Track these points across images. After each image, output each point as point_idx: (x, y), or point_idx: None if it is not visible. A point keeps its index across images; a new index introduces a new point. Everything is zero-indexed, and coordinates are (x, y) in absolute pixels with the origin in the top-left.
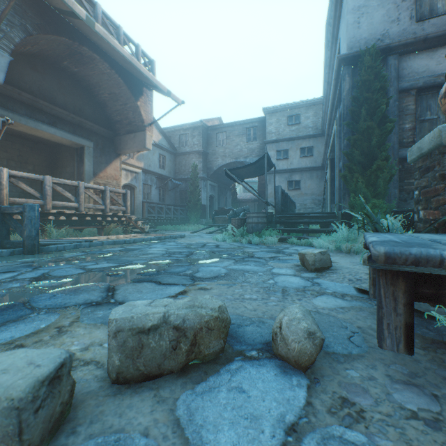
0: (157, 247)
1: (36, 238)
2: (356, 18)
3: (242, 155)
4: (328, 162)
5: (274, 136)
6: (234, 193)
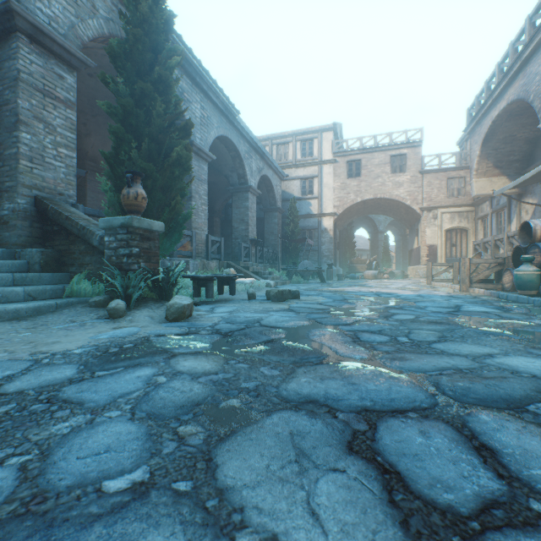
0: None
1: None
2: None
3: None
4: None
5: None
6: None
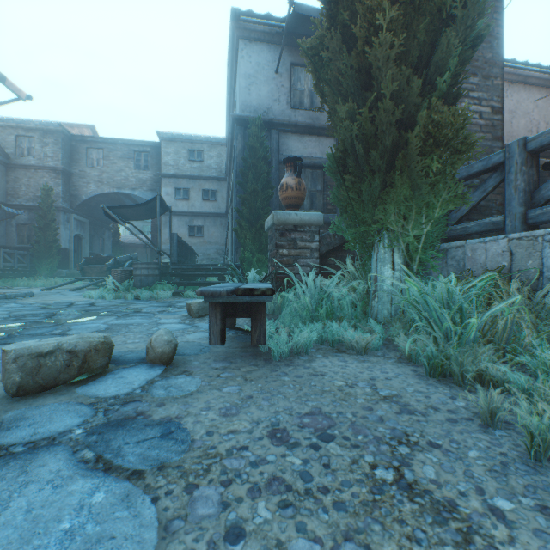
0: None
1: None
2: (248, 84)
3: (129, 185)
4: (230, 211)
5: (173, 169)
6: (116, 234)
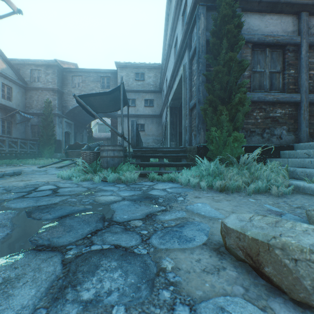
0: None
1: None
2: None
3: None
4: (168, 109)
5: (125, 86)
6: (90, 132)
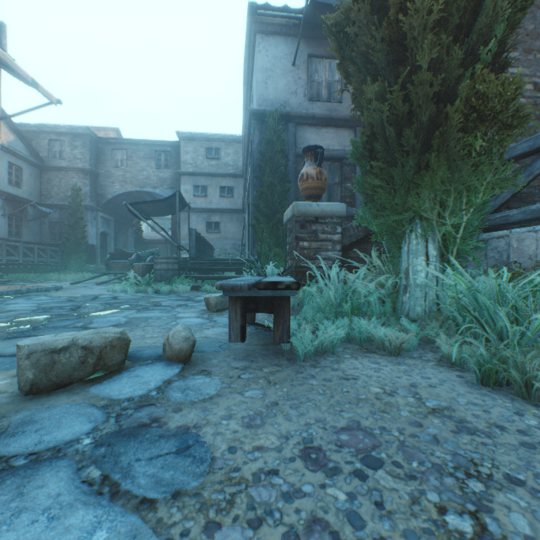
0: (21, 303)
1: None
2: (265, 78)
3: (151, 183)
4: (247, 206)
5: (192, 167)
6: (139, 231)
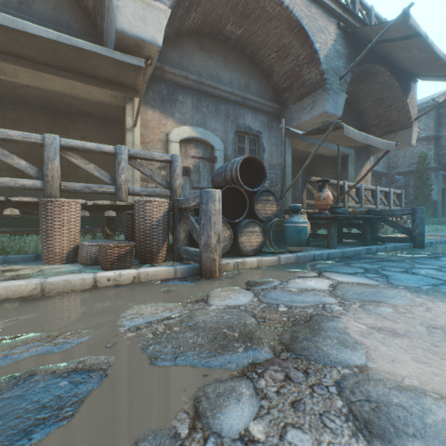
0: None
1: (423, 235)
2: None
3: None
4: None
5: None
6: None
